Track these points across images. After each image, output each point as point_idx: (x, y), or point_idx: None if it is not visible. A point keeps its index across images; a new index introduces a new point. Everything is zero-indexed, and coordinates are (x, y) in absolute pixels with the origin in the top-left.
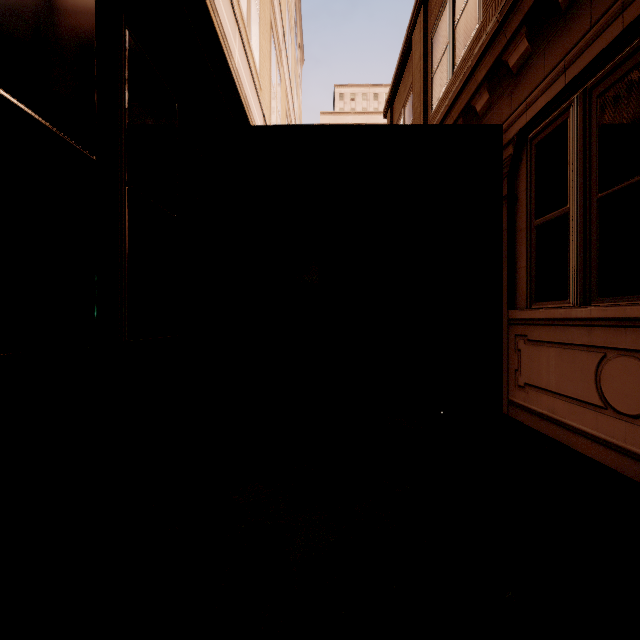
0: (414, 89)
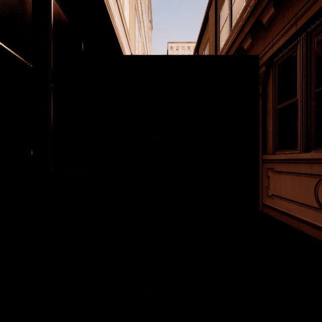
0: (210, 40)
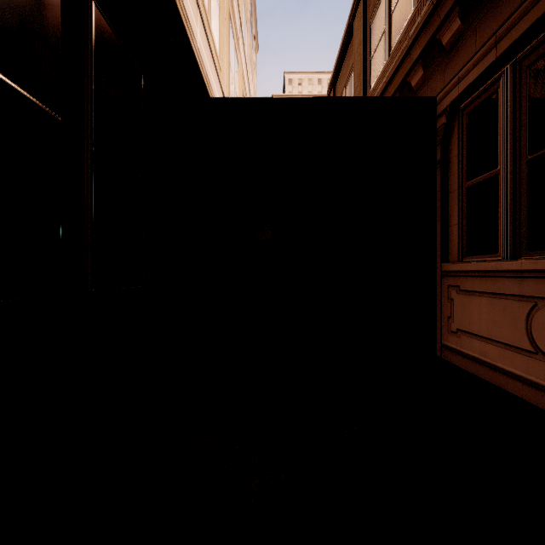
0: (354, 70)
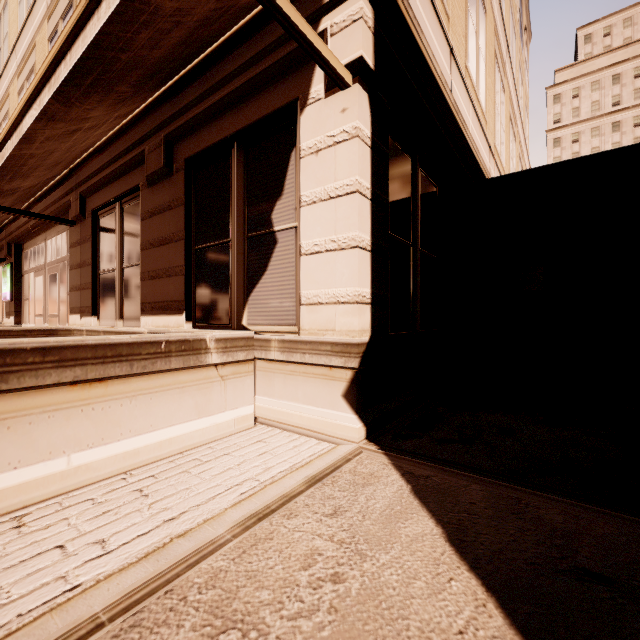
0: None
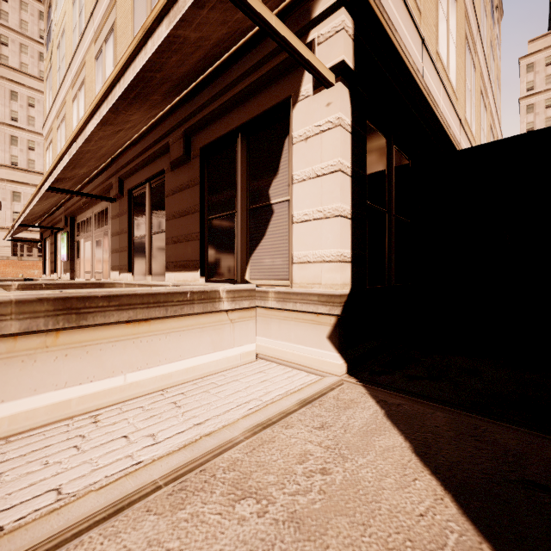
0: None
